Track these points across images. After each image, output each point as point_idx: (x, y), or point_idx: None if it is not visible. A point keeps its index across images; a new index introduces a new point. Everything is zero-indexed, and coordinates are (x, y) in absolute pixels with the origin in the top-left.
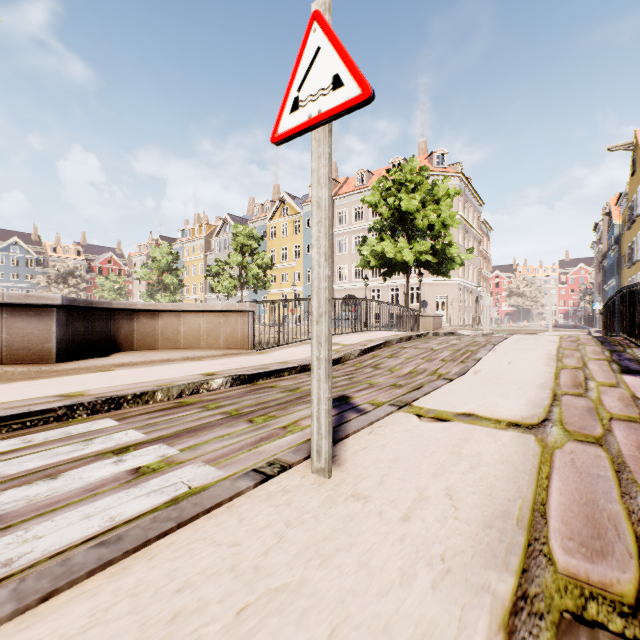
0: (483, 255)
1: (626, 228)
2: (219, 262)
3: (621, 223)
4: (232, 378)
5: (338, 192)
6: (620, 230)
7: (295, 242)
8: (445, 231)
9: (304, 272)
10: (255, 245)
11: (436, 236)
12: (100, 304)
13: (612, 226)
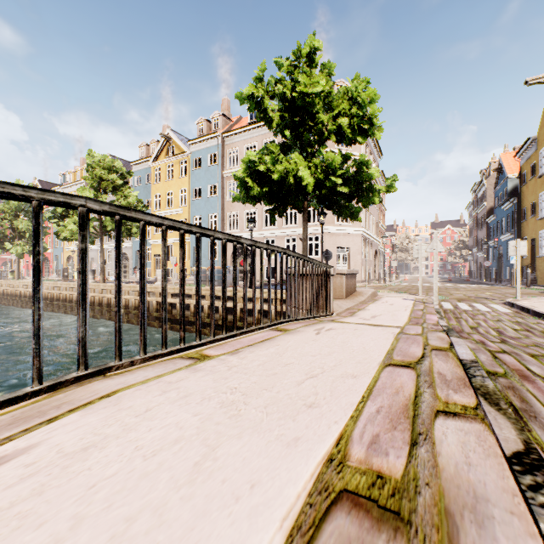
0: (380, 208)
1: (540, 174)
2: None
3: (521, 174)
4: None
5: (229, 130)
6: (514, 184)
7: (181, 186)
8: (362, 140)
9: (191, 220)
10: (119, 181)
11: (346, 155)
12: None
13: (504, 180)
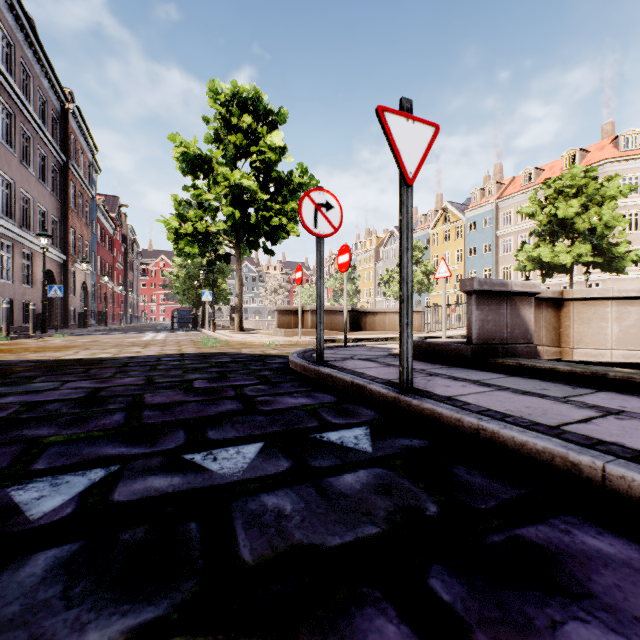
0: None
1: None
2: (389, 272)
3: None
4: (418, 337)
5: (502, 194)
6: None
7: (457, 247)
8: (608, 232)
9: (466, 274)
10: (419, 255)
11: (602, 236)
12: (356, 310)
13: None
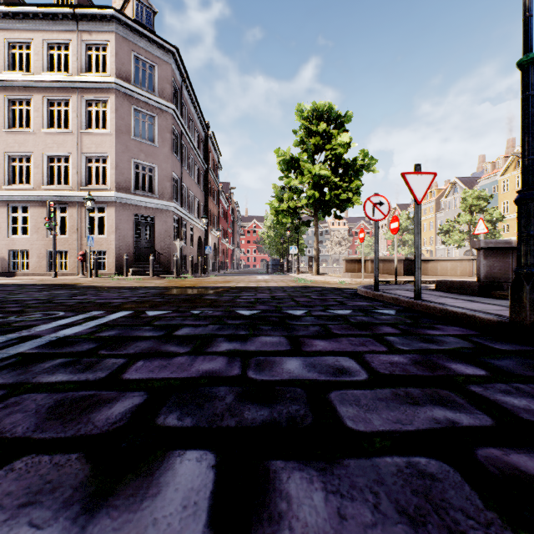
0: None
1: None
2: (449, 222)
3: None
4: None
5: None
6: None
7: None
8: None
9: None
10: (483, 204)
11: None
12: (409, 258)
13: None
